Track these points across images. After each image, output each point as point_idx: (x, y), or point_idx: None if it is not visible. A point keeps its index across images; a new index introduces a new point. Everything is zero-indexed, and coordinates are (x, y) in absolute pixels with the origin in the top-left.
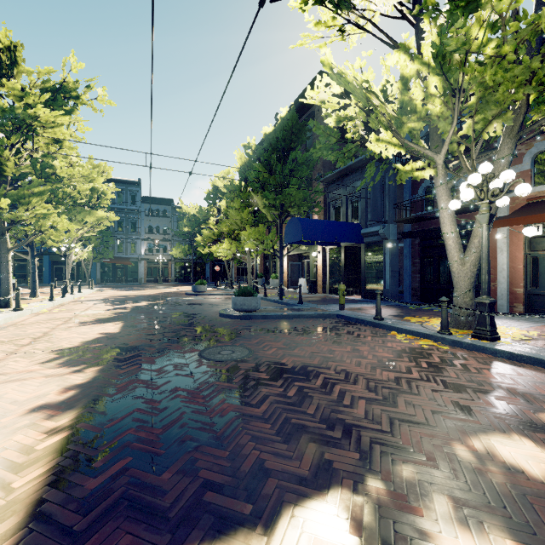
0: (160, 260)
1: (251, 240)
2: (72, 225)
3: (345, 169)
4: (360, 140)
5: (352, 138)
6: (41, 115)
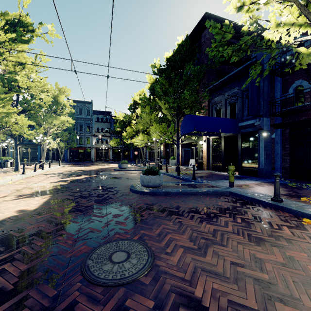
0: (103, 148)
1: (157, 132)
2: (29, 121)
3: (225, 79)
4: (257, 30)
5: (228, 59)
6: None
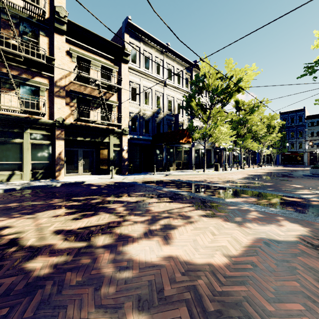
0: (316, 152)
1: None
2: (257, 145)
3: None
4: None
5: None
6: (248, 118)
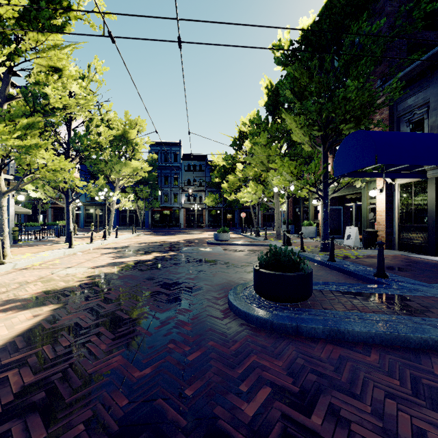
0: (195, 208)
1: (283, 175)
2: (64, 162)
3: None
4: None
5: None
6: (0, 10)
